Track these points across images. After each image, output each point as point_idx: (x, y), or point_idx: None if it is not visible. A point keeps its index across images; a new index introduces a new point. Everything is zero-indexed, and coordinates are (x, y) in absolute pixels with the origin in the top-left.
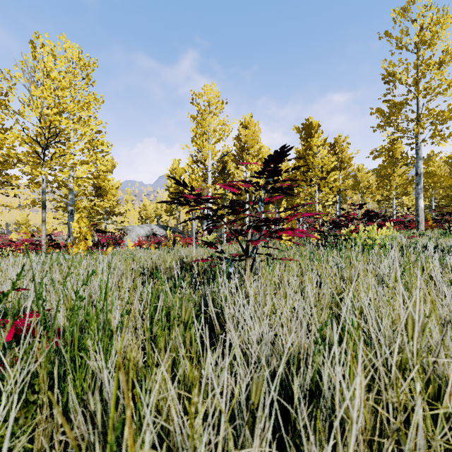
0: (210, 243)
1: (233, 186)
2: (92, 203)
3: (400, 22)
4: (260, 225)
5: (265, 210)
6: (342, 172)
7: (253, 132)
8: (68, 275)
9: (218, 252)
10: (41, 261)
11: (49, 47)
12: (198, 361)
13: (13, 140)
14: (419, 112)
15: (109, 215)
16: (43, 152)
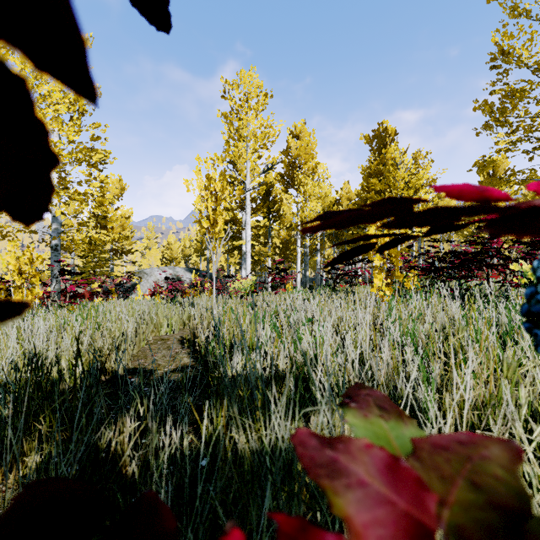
0: None
1: None
2: (83, 235)
3: None
4: None
5: (321, 248)
6: None
7: (306, 144)
8: None
9: None
10: None
11: None
12: None
13: None
14: None
15: (115, 254)
16: None
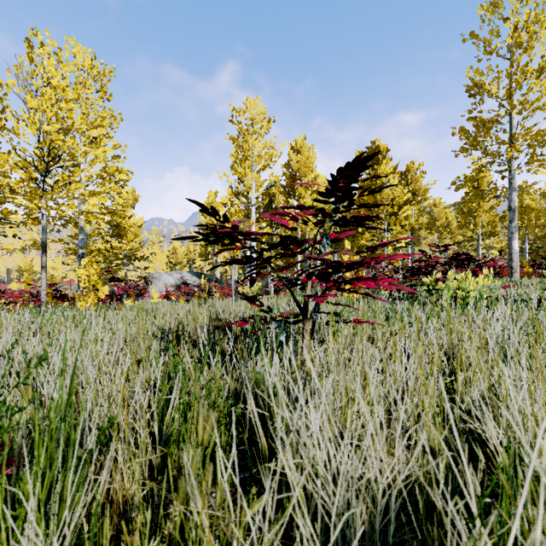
0: (252, 298)
1: (286, 215)
2: (108, 245)
3: (489, 20)
4: (327, 273)
5: None
6: (415, 207)
7: (306, 158)
8: (51, 344)
9: (264, 311)
10: (26, 321)
11: (55, 52)
12: (233, 485)
13: (3, 164)
14: (512, 132)
15: (129, 260)
16: (42, 180)
